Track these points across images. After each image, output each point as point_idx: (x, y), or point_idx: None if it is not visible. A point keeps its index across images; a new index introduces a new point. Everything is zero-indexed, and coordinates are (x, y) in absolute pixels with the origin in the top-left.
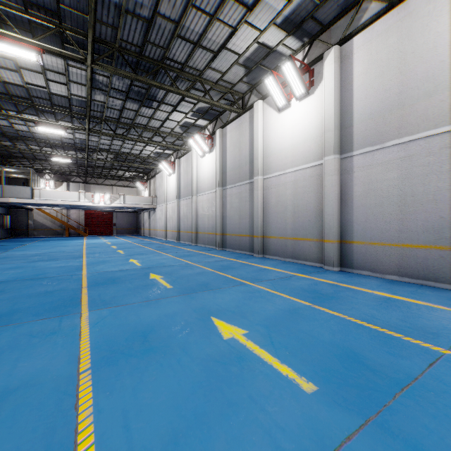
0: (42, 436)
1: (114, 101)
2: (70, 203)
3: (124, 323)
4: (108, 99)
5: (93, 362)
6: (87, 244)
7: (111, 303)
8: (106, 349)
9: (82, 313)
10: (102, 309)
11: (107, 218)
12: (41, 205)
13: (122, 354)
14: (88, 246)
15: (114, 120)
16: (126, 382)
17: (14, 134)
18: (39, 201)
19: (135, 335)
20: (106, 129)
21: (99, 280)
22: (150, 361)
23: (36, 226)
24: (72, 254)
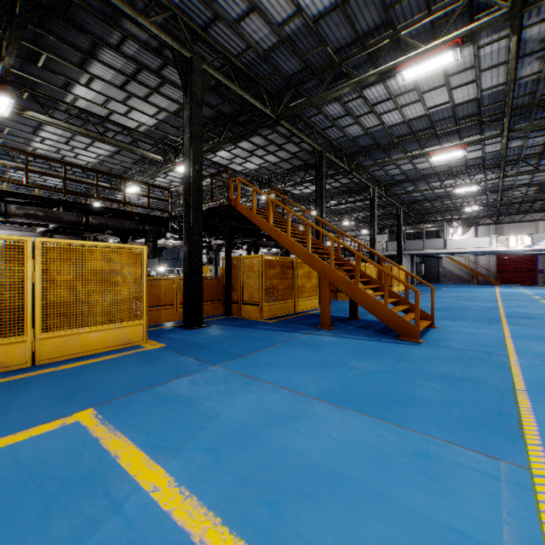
0: (493, 341)
1: (533, 139)
2: (479, 249)
3: (532, 332)
4: (525, 141)
5: (511, 336)
6: (500, 293)
7: (524, 325)
8: (518, 336)
9: (502, 325)
10: (516, 326)
11: (526, 263)
12: (451, 253)
13: (528, 338)
14: (501, 294)
15: (534, 154)
16: (528, 343)
17: (432, 197)
18: (450, 251)
19: (538, 336)
20: (523, 166)
21: (514, 315)
22: (544, 343)
23: (445, 273)
24: (486, 298)
